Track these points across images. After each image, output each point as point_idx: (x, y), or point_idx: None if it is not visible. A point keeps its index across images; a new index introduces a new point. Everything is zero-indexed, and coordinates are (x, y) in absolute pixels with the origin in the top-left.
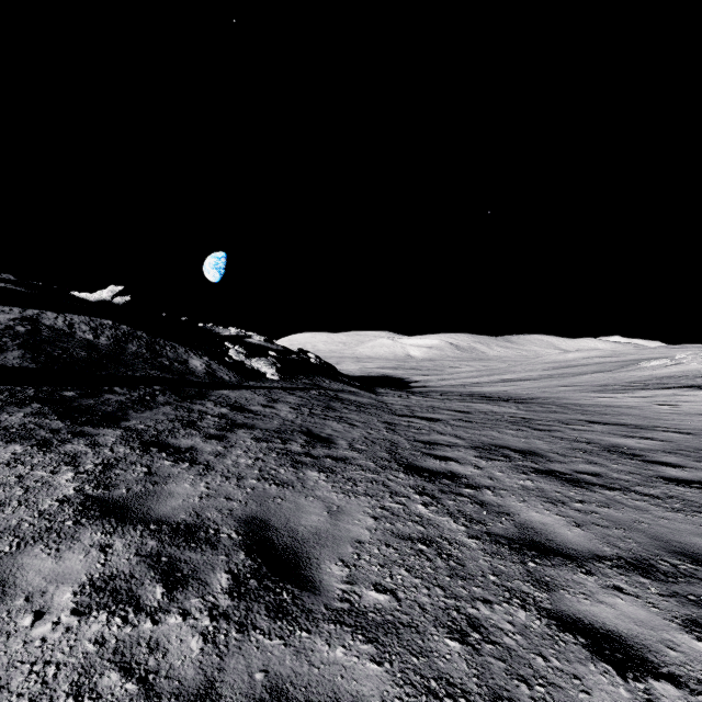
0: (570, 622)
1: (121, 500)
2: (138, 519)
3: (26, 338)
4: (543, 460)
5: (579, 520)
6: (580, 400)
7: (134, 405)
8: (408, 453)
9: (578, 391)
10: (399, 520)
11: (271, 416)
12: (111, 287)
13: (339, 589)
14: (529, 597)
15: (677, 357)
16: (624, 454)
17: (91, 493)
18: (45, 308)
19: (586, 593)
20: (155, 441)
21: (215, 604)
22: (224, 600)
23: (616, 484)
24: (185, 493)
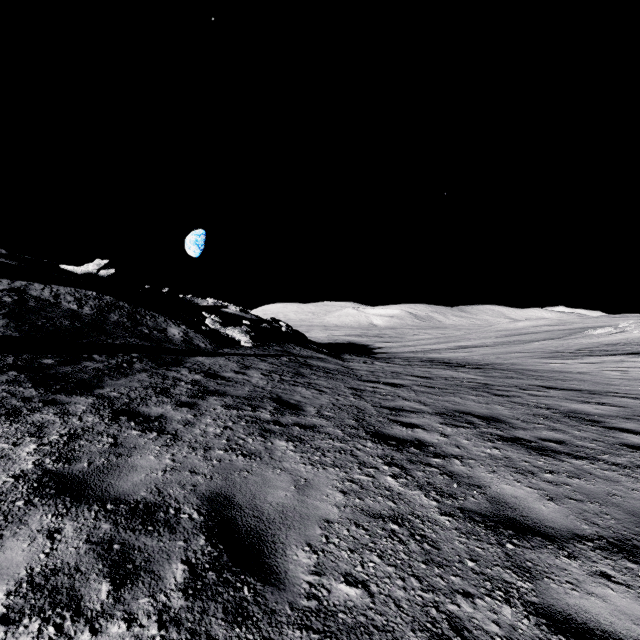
0: (561, 620)
1: (80, 475)
2: (95, 497)
3: (12, 308)
4: (506, 426)
5: (552, 493)
6: (533, 366)
7: (110, 372)
8: (375, 420)
9: (530, 357)
10: (369, 495)
11: (243, 382)
12: (97, 261)
13: (306, 582)
14: (512, 588)
15: (620, 325)
16: (584, 420)
17: (50, 467)
18: (33, 280)
19: (572, 582)
20: (125, 409)
21: (166, 606)
22: (177, 599)
23: (582, 452)
24: (149, 466)
